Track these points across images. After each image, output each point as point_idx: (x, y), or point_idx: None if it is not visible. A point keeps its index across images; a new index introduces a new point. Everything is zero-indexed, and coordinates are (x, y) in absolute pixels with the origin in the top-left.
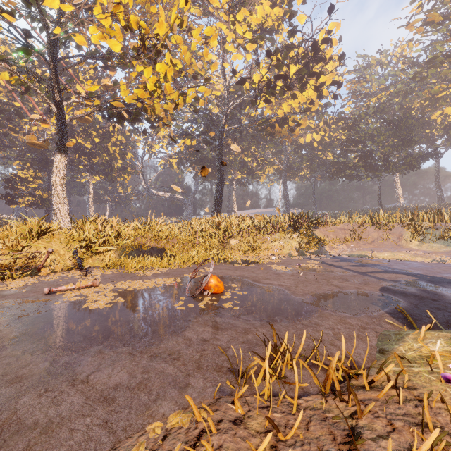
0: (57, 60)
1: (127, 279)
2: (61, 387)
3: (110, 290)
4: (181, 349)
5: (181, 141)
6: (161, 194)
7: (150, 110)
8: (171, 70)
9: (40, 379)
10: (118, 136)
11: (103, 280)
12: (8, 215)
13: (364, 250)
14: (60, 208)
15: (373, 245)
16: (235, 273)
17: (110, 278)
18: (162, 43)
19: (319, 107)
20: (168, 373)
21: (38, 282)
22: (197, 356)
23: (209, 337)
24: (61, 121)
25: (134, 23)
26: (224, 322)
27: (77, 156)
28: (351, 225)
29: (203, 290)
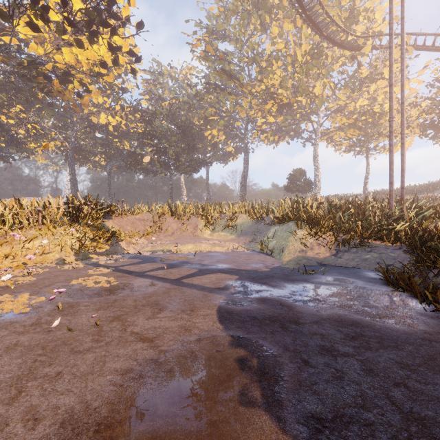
0: None
1: None
2: None
3: None
4: None
5: None
6: None
7: None
8: None
9: None
10: None
11: None
12: None
13: (168, 243)
14: None
15: (174, 237)
16: None
17: None
18: None
19: (115, 88)
20: None
21: None
22: None
23: None
24: None
25: None
26: None
27: None
28: (151, 215)
29: None
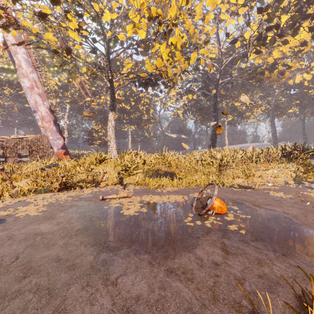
0: (110, 54)
1: (149, 194)
2: (97, 285)
3: (138, 201)
4: (194, 269)
5: (185, 97)
6: (171, 135)
7: (164, 75)
8: (179, 41)
9: (85, 271)
10: (145, 99)
11: (134, 193)
12: (90, 151)
13: None
14: (112, 145)
15: None
16: (233, 196)
17: (138, 192)
18: (173, 23)
19: (311, 48)
20: (183, 297)
21: (98, 191)
22: (211, 282)
23: (220, 261)
24: (112, 91)
25: (154, 12)
26: (232, 246)
27: (122, 115)
28: None
29: (207, 210)
